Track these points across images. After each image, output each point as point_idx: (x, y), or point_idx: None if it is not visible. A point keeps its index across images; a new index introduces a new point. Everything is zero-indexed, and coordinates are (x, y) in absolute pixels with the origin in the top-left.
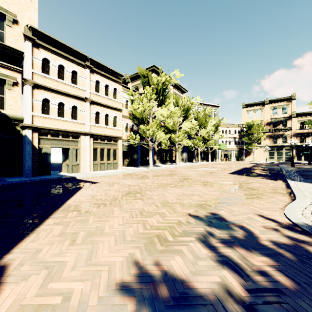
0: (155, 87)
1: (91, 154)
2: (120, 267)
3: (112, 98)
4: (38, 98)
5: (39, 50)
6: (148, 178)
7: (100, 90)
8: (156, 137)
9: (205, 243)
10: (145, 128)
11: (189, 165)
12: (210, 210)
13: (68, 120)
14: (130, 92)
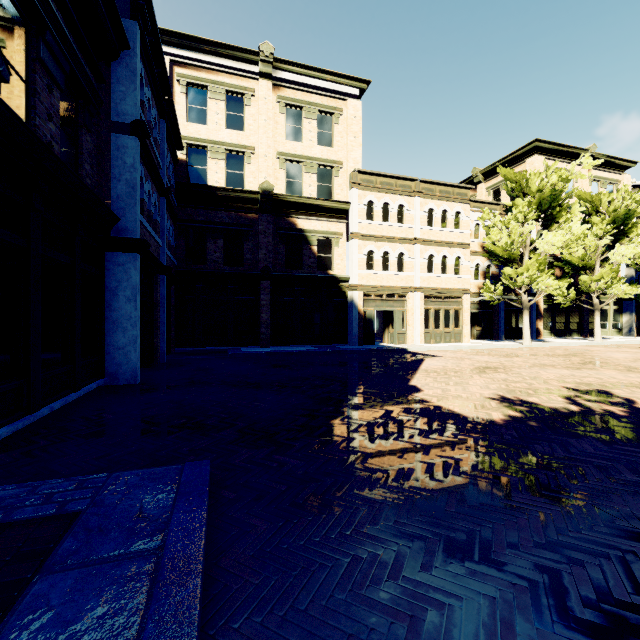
0: (534, 197)
1: (422, 319)
2: (487, 394)
3: (452, 230)
4: (363, 252)
5: (364, 194)
6: (518, 356)
7: (434, 221)
8: (537, 286)
9: (566, 398)
10: (514, 273)
11: (634, 341)
12: (600, 388)
13: (393, 273)
14: (484, 215)
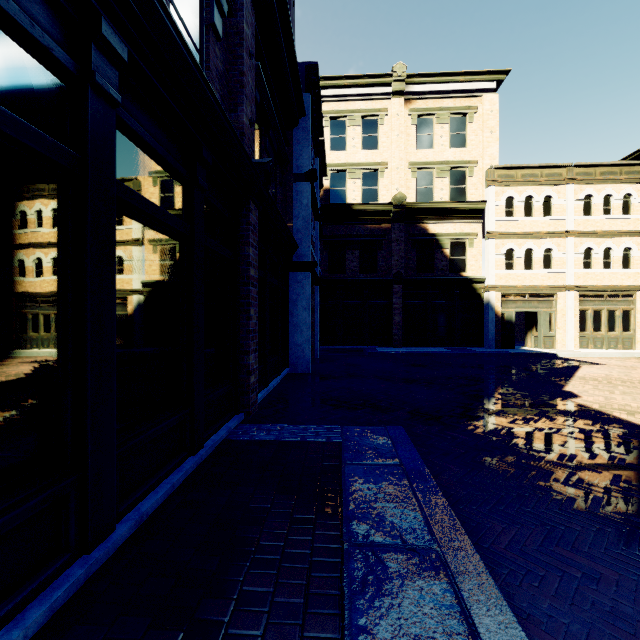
0: None
1: (576, 321)
2: None
3: (619, 216)
4: (500, 251)
5: (501, 190)
6: None
7: (593, 209)
8: None
9: None
10: None
11: None
12: None
13: (537, 271)
14: None
